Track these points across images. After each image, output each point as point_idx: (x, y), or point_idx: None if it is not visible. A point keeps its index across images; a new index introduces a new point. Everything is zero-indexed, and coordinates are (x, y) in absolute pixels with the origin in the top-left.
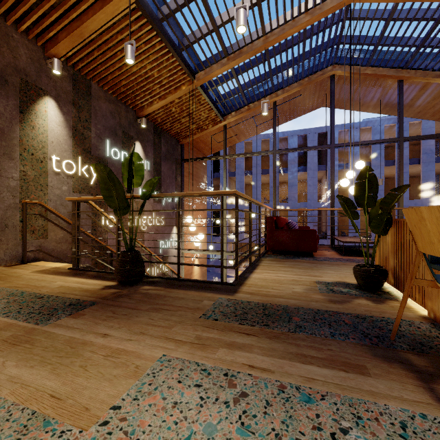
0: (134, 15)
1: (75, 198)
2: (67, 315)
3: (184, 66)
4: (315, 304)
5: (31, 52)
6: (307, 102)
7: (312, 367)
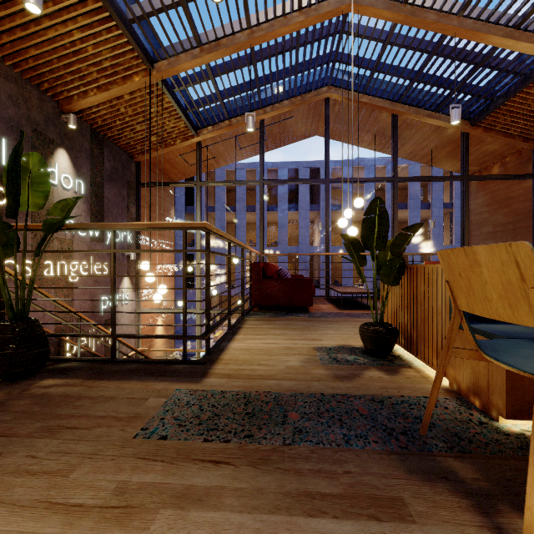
0: None
1: None
2: None
3: (136, 46)
4: (318, 384)
5: None
6: (300, 127)
7: (325, 522)
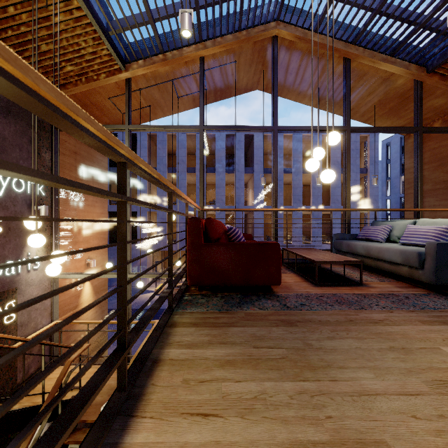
0: None
1: None
2: None
3: None
4: None
5: None
6: (242, 77)
7: None
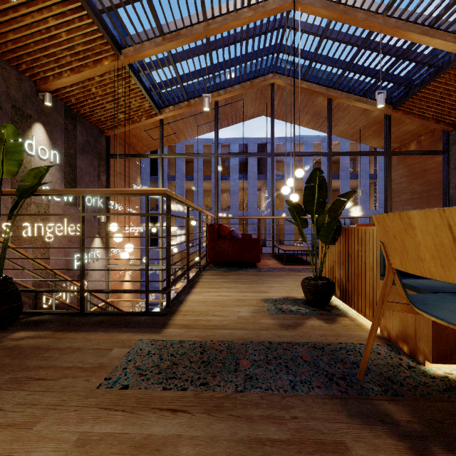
0: None
1: None
2: None
3: (106, 33)
4: (266, 333)
5: None
6: (249, 108)
7: None
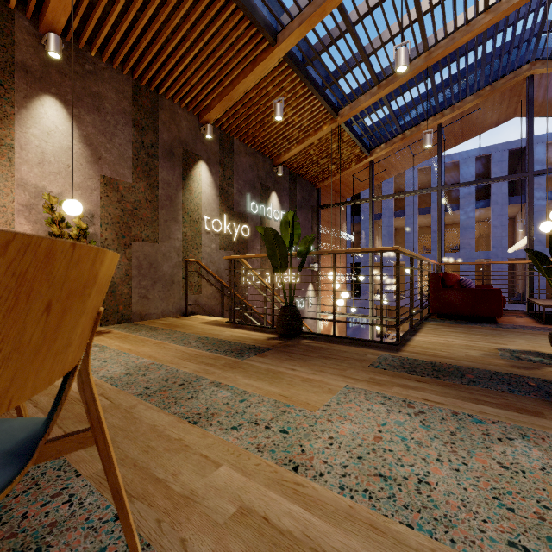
0: (280, 68)
1: (233, 256)
2: (253, 355)
3: (327, 105)
4: (494, 367)
5: (190, 123)
6: (490, 116)
7: (485, 407)
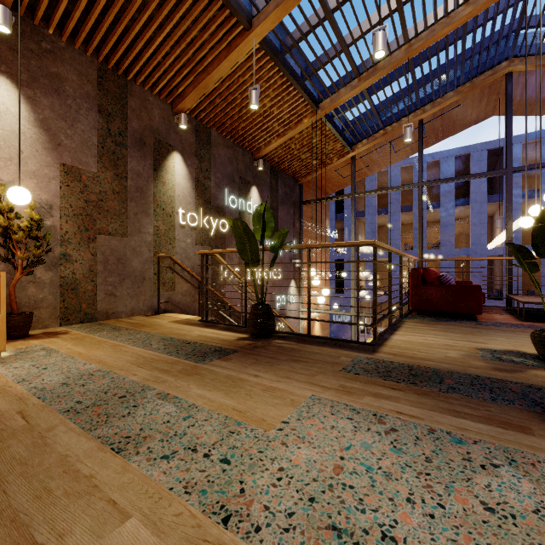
0: (257, 56)
1: (205, 251)
2: (217, 358)
3: (307, 97)
4: (475, 370)
5: (163, 111)
6: (469, 113)
7: (465, 421)
